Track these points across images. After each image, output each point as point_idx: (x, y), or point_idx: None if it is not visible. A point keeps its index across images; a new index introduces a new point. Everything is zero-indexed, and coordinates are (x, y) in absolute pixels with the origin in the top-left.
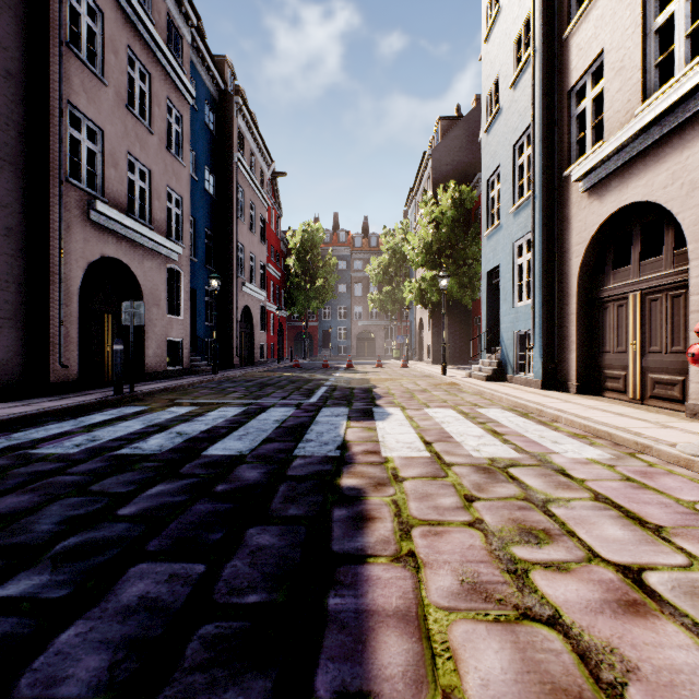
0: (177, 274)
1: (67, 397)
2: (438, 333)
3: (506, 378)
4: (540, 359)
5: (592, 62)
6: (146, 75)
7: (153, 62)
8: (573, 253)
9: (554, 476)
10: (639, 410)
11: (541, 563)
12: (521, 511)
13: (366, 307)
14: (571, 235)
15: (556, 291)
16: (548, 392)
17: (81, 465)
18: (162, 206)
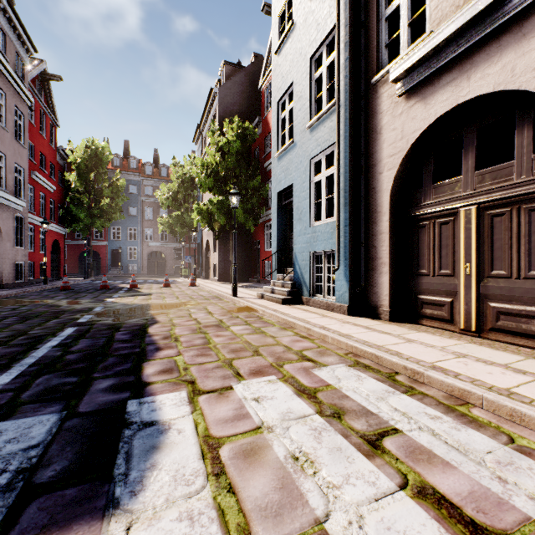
0: None
1: None
2: (224, 254)
3: (301, 300)
4: (345, 282)
5: None
6: None
7: None
8: (385, 166)
9: None
10: (504, 352)
11: None
12: None
13: (157, 230)
14: (382, 146)
15: (363, 207)
16: (361, 320)
17: None
18: None
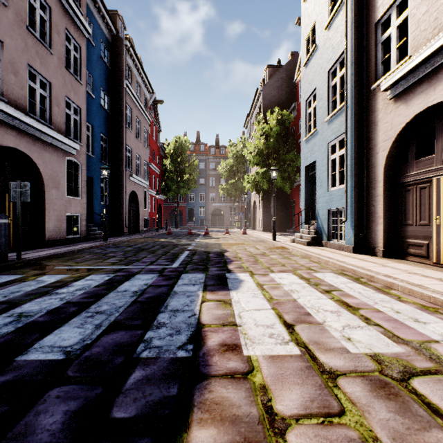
0: (76, 165)
1: None
2: (266, 211)
3: (321, 243)
4: (351, 230)
5: None
6: (47, 8)
7: None
8: (380, 148)
9: None
10: None
11: None
12: None
13: (218, 194)
14: (378, 134)
15: (365, 177)
16: (360, 256)
17: None
18: (61, 112)
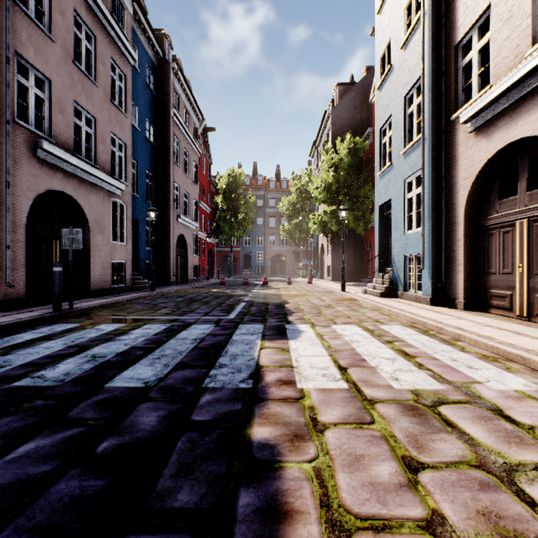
0: (121, 207)
1: (9, 314)
2: (336, 256)
3: (397, 294)
4: (429, 279)
5: (479, 17)
6: (92, 37)
7: (98, 27)
8: (460, 187)
9: (495, 421)
10: (531, 327)
11: None
12: (487, 493)
13: (278, 236)
14: (458, 171)
15: (444, 220)
16: (438, 308)
17: None
18: (106, 149)
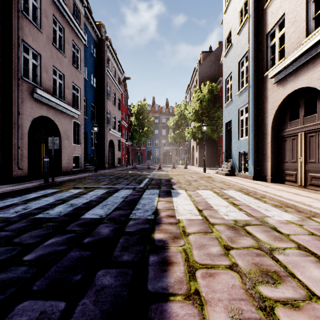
0: (78, 124)
1: (20, 184)
2: (201, 152)
3: (235, 174)
4: (252, 165)
5: (279, 19)
6: (62, 29)
7: (65, 23)
8: (269, 114)
9: (271, 232)
10: (305, 191)
11: (280, 300)
12: (258, 257)
13: (167, 140)
14: (268, 105)
15: (260, 132)
16: (256, 181)
17: (14, 225)
18: (70, 92)
